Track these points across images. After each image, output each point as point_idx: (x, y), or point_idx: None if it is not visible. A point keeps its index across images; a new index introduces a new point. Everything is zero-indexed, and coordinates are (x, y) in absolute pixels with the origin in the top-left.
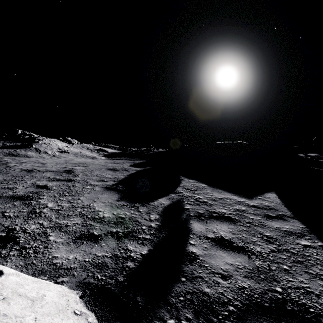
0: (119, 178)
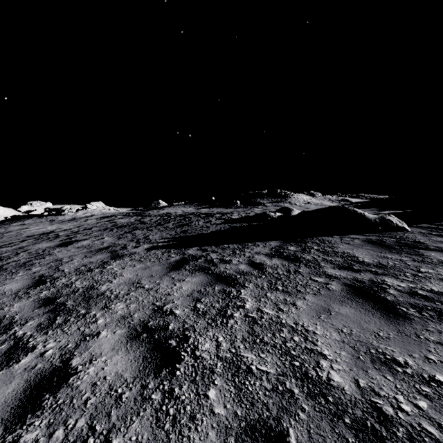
0: None
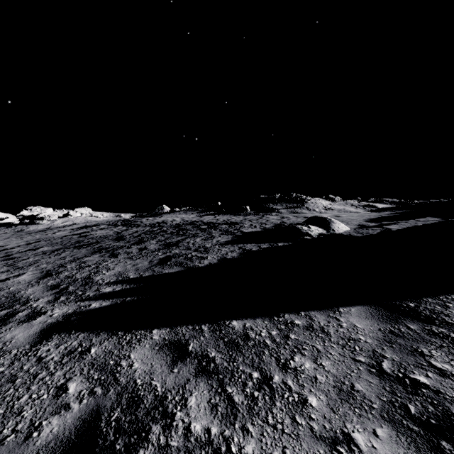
0: (370, 218)
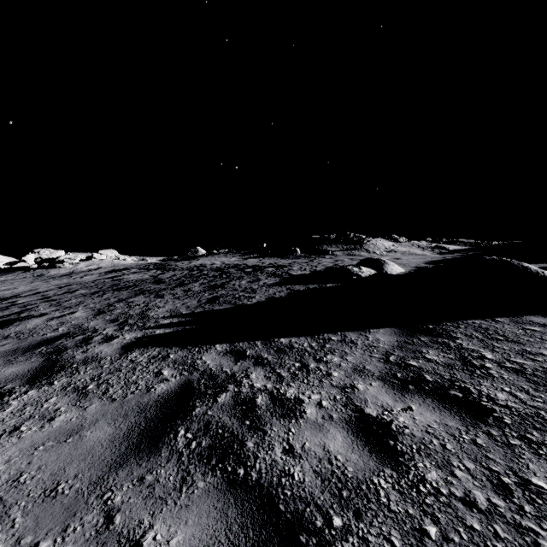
0: (432, 260)
